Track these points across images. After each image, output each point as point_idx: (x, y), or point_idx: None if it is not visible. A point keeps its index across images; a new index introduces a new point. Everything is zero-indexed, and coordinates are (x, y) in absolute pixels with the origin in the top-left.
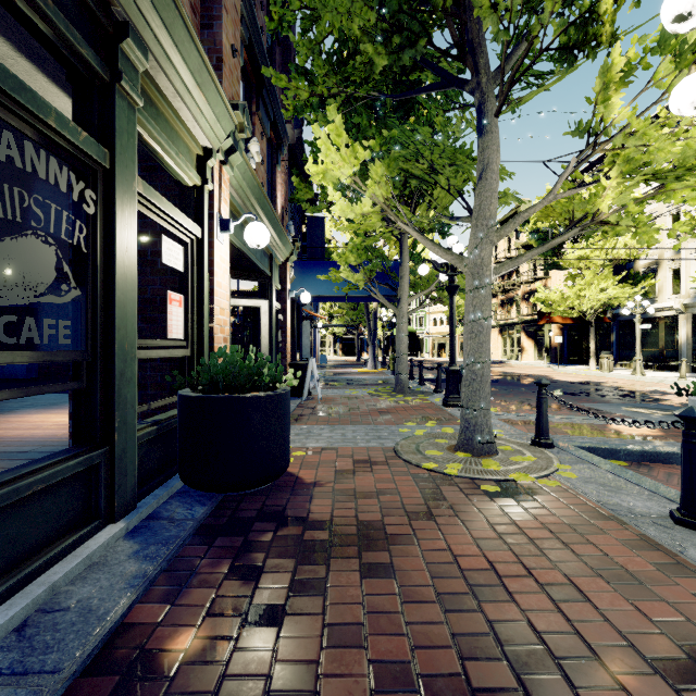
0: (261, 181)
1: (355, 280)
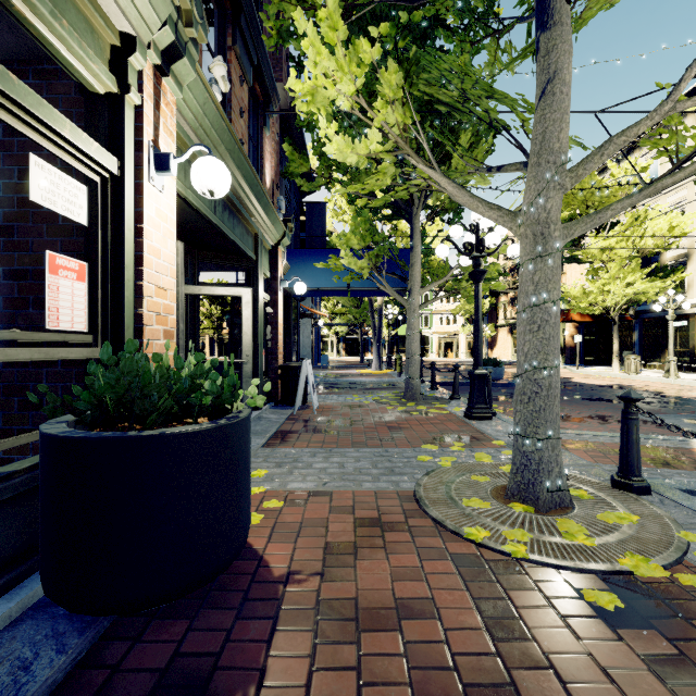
0: (240, 137)
1: (358, 267)
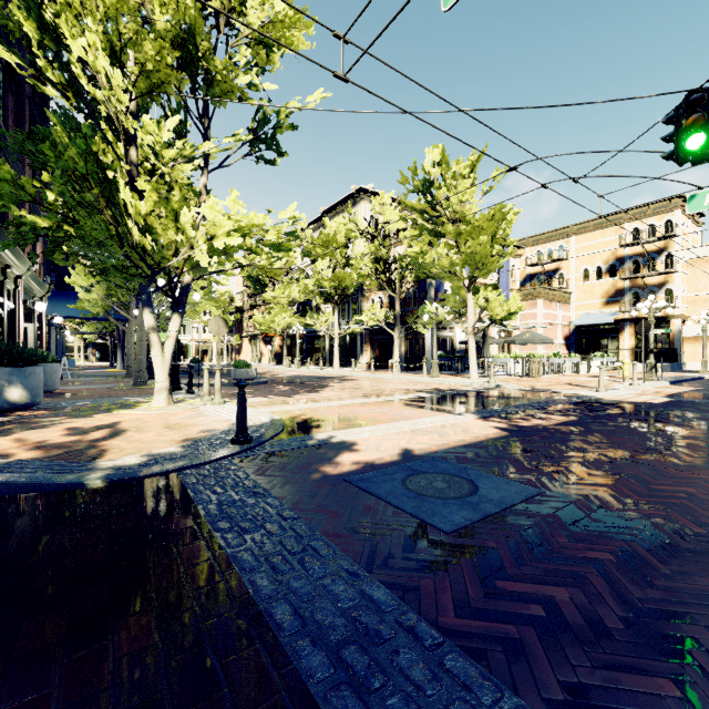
0: None
1: (96, 311)
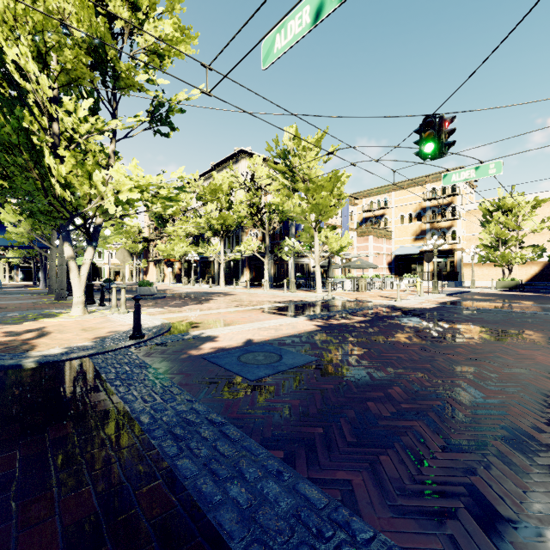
0: None
1: (22, 241)
